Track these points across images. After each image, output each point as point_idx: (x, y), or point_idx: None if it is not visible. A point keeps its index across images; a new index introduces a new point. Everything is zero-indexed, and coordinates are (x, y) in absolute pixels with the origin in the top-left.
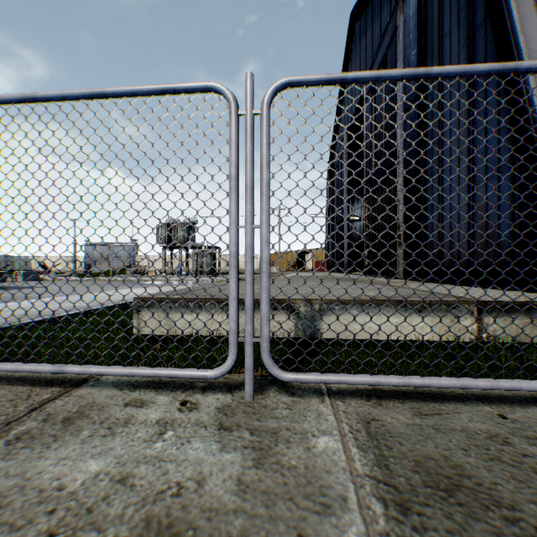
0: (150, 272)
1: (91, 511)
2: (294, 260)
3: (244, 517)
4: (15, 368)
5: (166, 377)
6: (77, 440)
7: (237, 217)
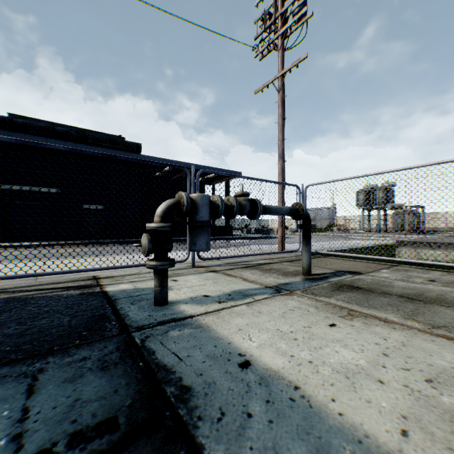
0: (351, 229)
1: (433, 279)
2: None
3: None
4: (373, 257)
5: (437, 265)
6: (413, 273)
7: None
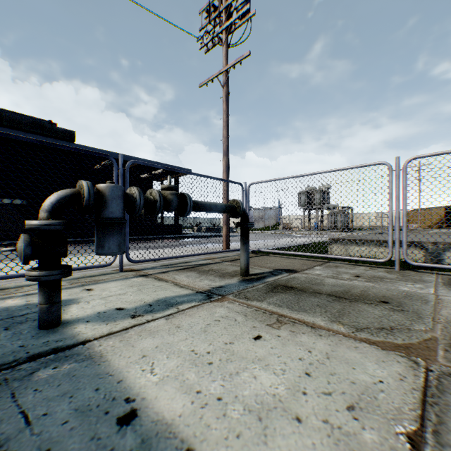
0: (294, 228)
1: (359, 274)
2: (440, 216)
3: (398, 279)
4: (309, 254)
5: (362, 260)
6: (342, 269)
7: (391, 207)
